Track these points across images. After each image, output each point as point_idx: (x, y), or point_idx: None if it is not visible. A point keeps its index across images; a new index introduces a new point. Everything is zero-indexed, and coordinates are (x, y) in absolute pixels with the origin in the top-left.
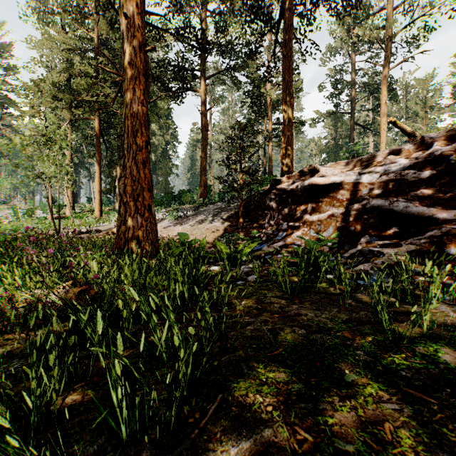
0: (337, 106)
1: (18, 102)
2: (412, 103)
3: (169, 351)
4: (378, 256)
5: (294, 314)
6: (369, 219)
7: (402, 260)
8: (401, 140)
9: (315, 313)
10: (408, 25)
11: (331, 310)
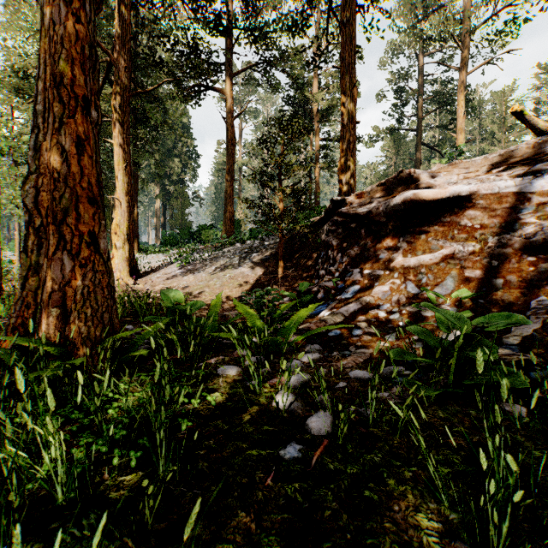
0: (399, 121)
1: None
2: (488, 122)
3: None
4: None
5: None
6: (539, 264)
7: None
8: None
9: None
10: (493, 15)
11: None
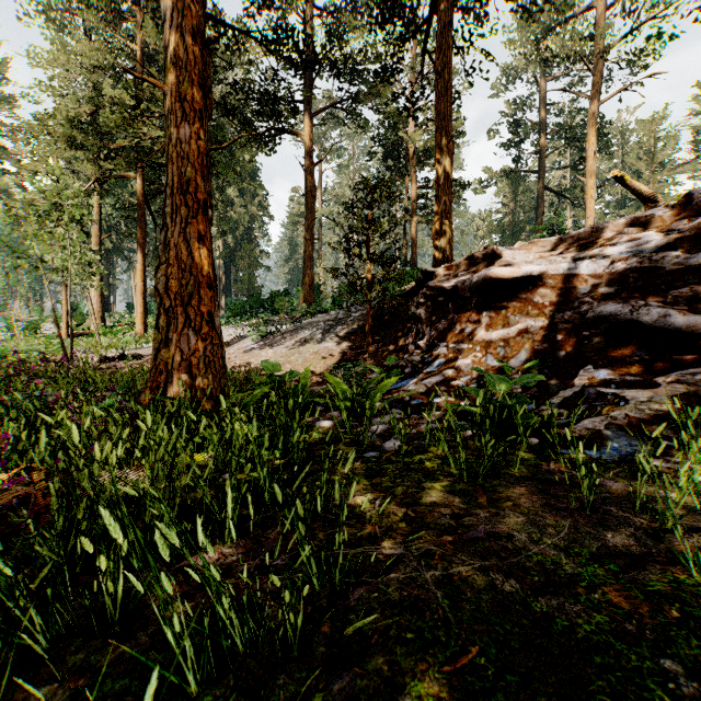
0: (517, 161)
1: (12, 150)
2: (632, 158)
3: (203, 663)
4: (616, 403)
5: (485, 534)
6: (592, 338)
7: (664, 412)
8: (615, 215)
9: (527, 531)
10: (630, 33)
11: (559, 523)
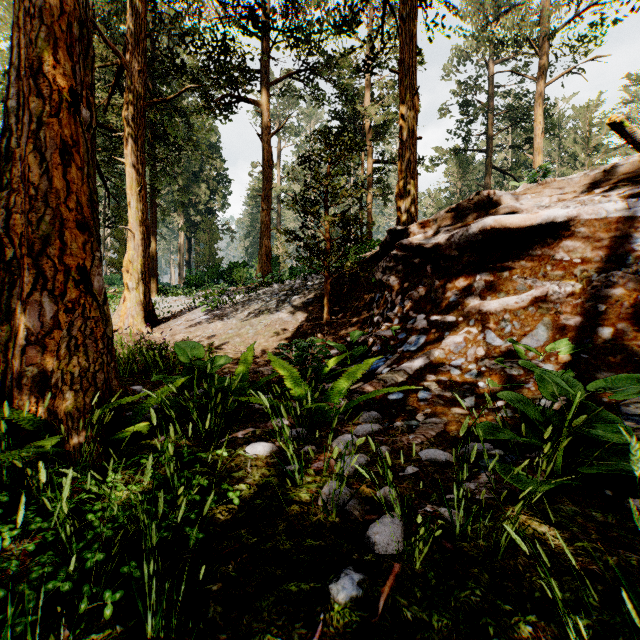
0: (466, 141)
1: None
2: (569, 142)
3: None
4: None
5: None
6: None
7: None
8: None
9: None
10: (577, 15)
11: None
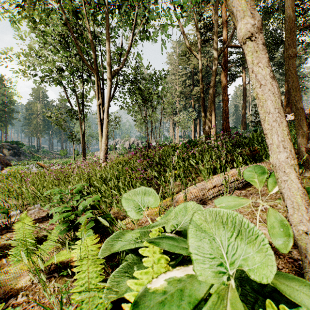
0: None
1: None
2: None
3: None
4: None
5: None
6: None
7: None
8: None
9: None
10: None
11: None
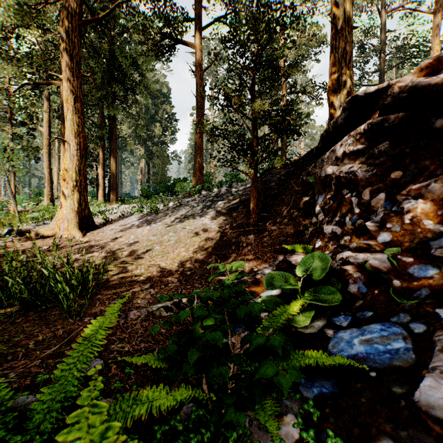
0: (362, 77)
1: None
2: None
3: None
4: None
5: None
6: None
7: None
8: None
9: None
10: None
11: None
